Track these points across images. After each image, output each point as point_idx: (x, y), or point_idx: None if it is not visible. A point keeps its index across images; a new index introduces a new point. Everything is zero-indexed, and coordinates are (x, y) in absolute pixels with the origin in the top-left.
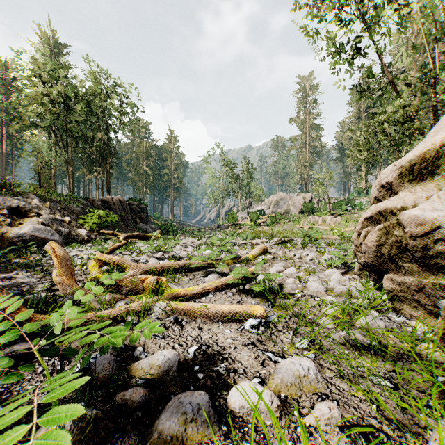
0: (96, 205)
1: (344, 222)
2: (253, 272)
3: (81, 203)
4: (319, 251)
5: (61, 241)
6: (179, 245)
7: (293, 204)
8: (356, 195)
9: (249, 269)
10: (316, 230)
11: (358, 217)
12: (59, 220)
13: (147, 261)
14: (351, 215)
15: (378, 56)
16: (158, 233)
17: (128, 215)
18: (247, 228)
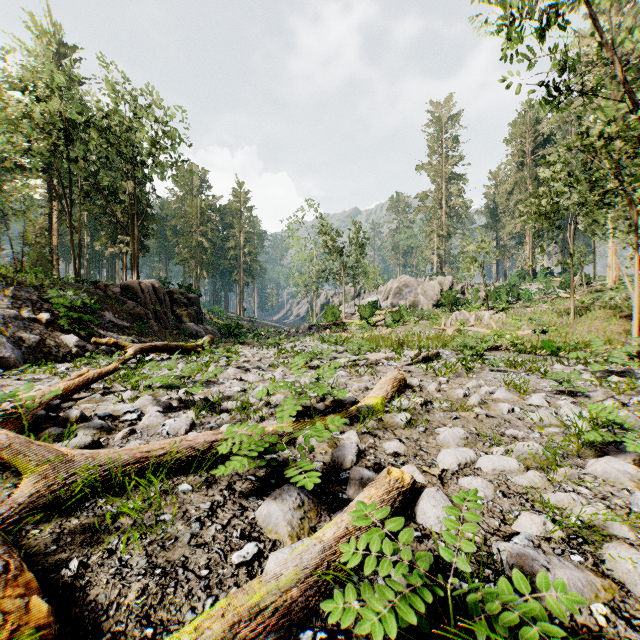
0: (111, 293)
1: (513, 321)
2: (401, 481)
3: (82, 290)
4: (508, 382)
5: (16, 359)
6: (236, 364)
7: (423, 292)
8: (518, 280)
9: (391, 475)
10: (467, 334)
11: (534, 313)
12: (28, 318)
13: (143, 415)
14: (521, 309)
15: (594, 27)
16: (205, 341)
17: (166, 310)
18: (355, 330)
